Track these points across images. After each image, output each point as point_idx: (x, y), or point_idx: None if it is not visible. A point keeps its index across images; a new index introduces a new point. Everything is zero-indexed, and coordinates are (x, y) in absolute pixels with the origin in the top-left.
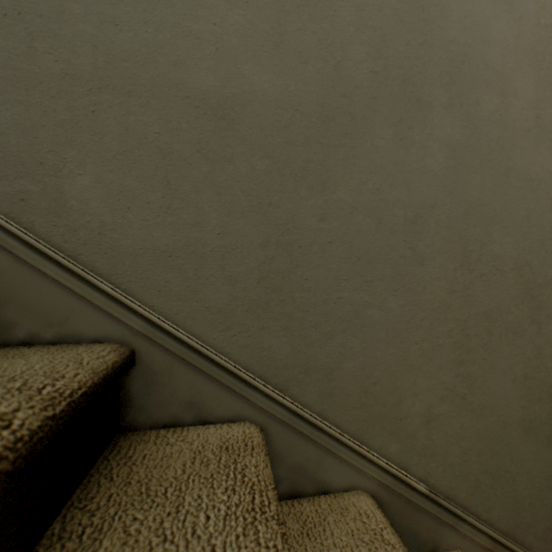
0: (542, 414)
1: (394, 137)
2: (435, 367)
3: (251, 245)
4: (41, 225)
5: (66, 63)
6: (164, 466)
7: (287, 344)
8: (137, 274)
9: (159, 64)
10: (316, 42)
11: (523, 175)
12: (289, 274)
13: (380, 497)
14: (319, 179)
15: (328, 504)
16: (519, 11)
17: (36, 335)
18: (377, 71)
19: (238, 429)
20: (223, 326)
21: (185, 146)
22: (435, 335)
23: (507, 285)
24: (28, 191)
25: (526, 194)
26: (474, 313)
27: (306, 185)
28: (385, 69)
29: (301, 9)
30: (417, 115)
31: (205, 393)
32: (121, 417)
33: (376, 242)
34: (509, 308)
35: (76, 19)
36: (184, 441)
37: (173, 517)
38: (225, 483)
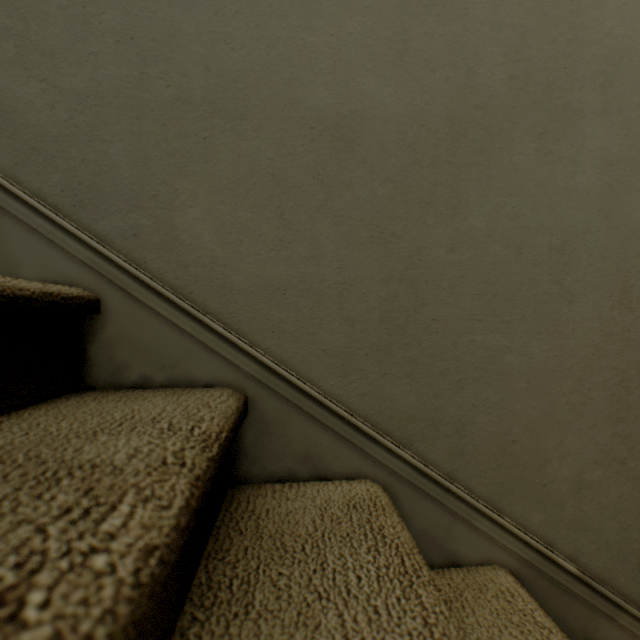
0: None
1: (537, 152)
2: (586, 425)
3: (371, 281)
4: (153, 261)
5: (178, 88)
6: (292, 521)
7: (412, 393)
8: (249, 313)
9: (273, 83)
10: (444, 47)
11: None
12: (414, 314)
13: (520, 575)
14: (448, 204)
15: (461, 579)
16: None
17: (148, 378)
18: (516, 75)
19: (360, 486)
20: (341, 371)
21: (300, 171)
22: (587, 387)
23: None
24: (139, 226)
25: None
26: (636, 361)
27: (433, 212)
28: (526, 73)
29: (427, 11)
30: (565, 124)
31: (322, 446)
32: (233, 468)
33: (515, 276)
34: None
35: (187, 40)
36: (304, 497)
37: (321, 575)
38: (365, 543)
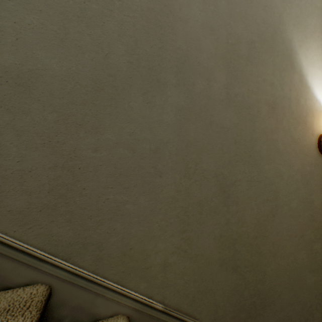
0: (230, 255)
1: (143, 101)
2: (168, 235)
3: (43, 168)
4: None
5: None
6: None
7: (70, 230)
8: None
9: None
10: (91, 41)
11: (220, 125)
12: (72, 186)
13: (134, 316)
14: (93, 126)
15: None
16: (217, 34)
17: None
18: (132, 61)
19: (29, 291)
20: (22, 222)
21: None
22: (169, 217)
23: (211, 185)
24: None
25: (221, 135)
26: (192, 202)
27: (84, 130)
28: (138, 61)
29: (80, 19)
30: (158, 89)
31: (7, 269)
32: None
33: (132, 164)
34: (212, 198)
35: None
36: None
37: None
38: None
